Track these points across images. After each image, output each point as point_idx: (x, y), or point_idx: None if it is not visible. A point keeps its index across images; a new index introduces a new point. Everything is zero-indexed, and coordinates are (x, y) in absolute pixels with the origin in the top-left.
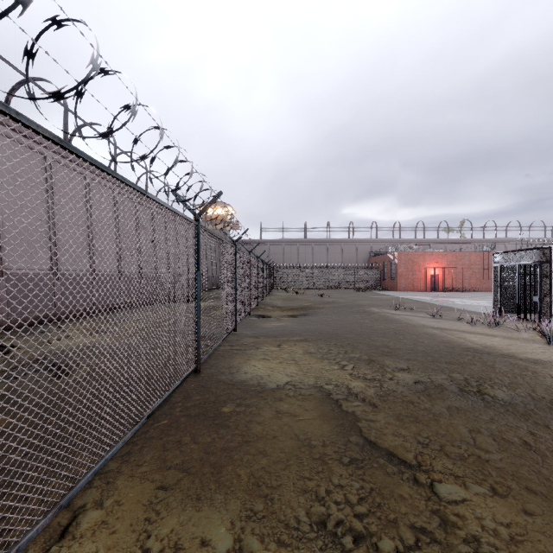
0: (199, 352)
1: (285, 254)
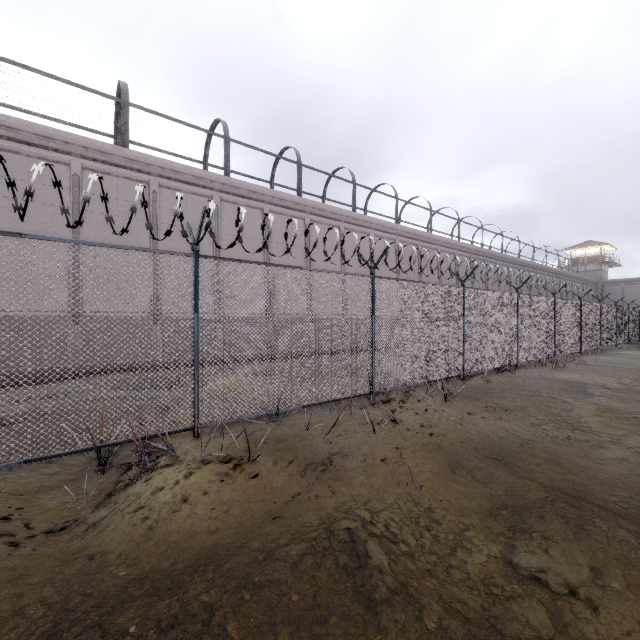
0: (601, 344)
1: None
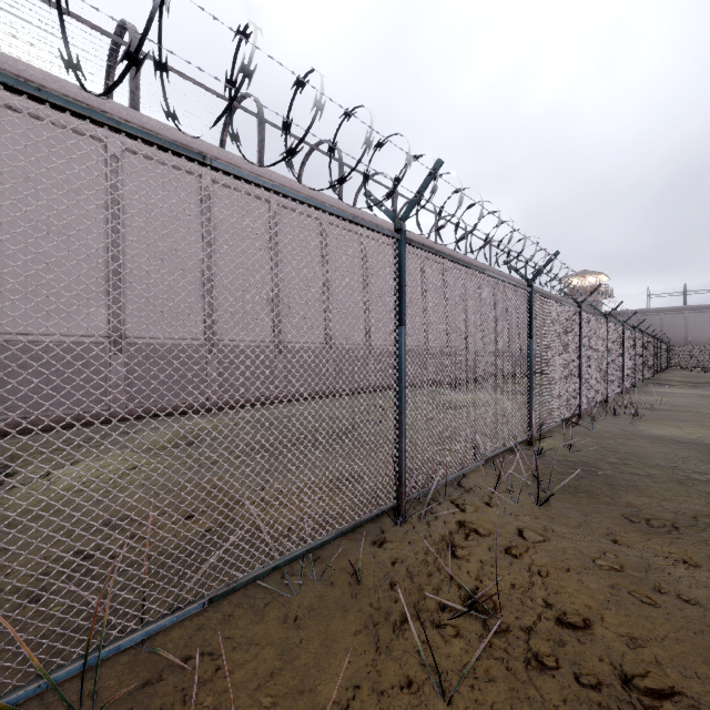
0: (635, 380)
1: (688, 325)
